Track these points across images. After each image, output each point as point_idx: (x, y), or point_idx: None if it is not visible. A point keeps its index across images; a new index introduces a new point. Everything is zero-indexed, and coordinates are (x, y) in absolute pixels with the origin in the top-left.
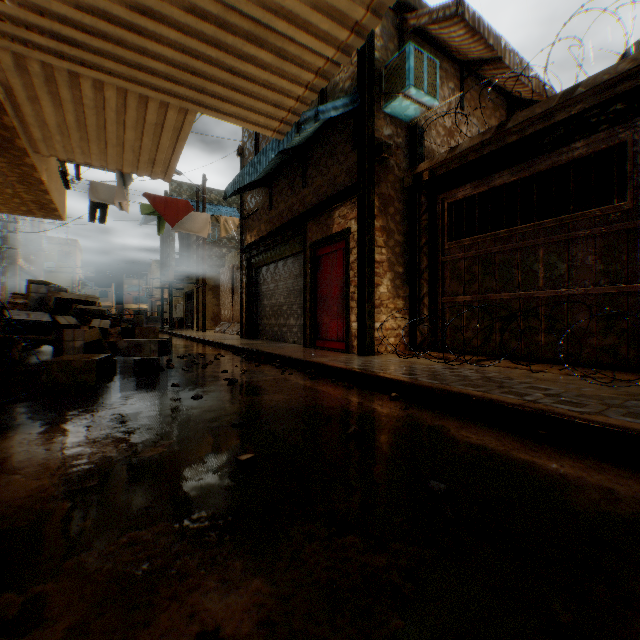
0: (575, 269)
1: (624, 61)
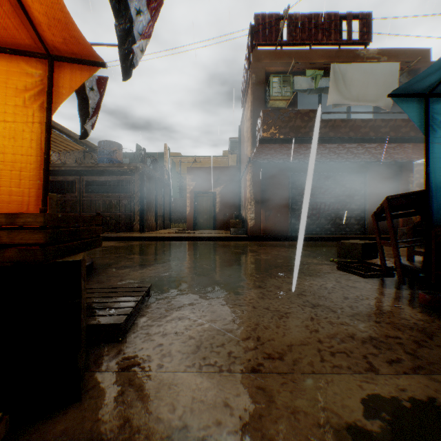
0: (68, 208)
1: (75, 164)
